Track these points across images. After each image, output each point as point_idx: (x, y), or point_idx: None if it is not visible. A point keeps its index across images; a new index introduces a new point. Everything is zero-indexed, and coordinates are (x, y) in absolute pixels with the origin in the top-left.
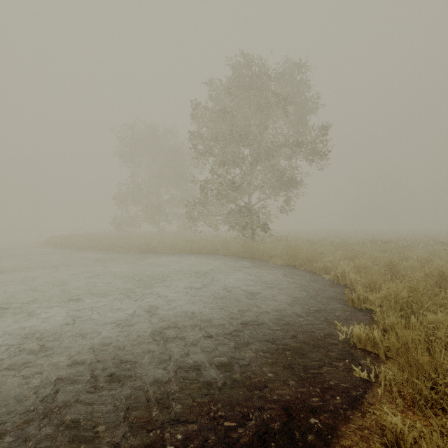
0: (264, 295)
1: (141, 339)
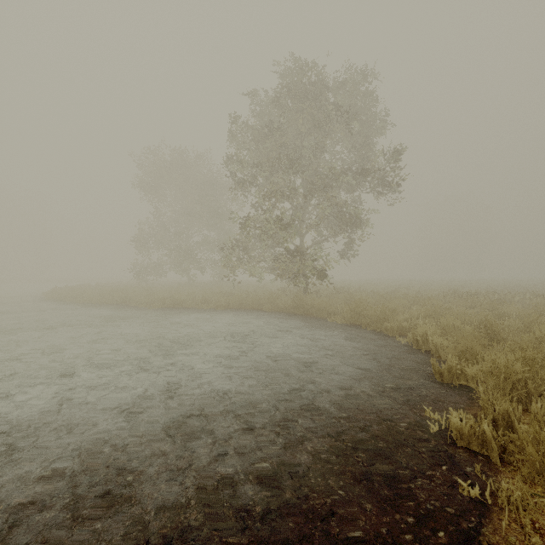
0: (322, 366)
1: (152, 433)
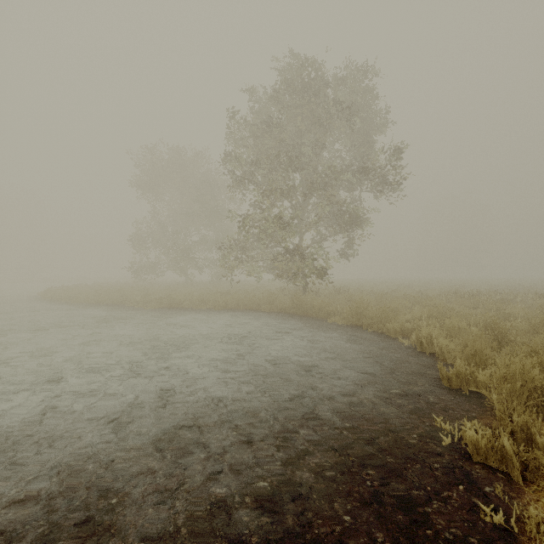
0: (323, 370)
1: (141, 446)
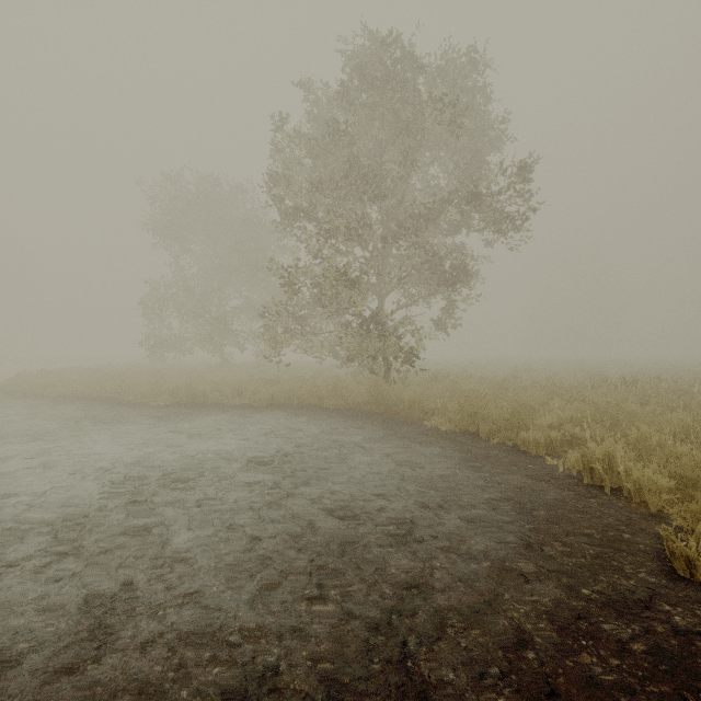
0: (432, 531)
1: None
